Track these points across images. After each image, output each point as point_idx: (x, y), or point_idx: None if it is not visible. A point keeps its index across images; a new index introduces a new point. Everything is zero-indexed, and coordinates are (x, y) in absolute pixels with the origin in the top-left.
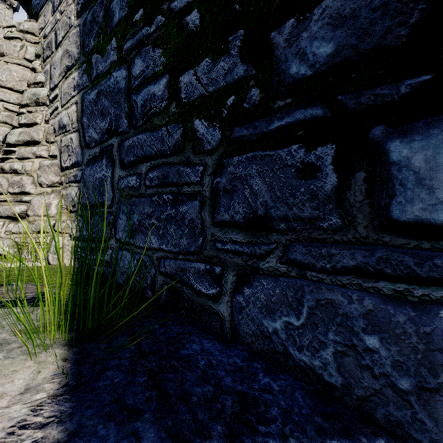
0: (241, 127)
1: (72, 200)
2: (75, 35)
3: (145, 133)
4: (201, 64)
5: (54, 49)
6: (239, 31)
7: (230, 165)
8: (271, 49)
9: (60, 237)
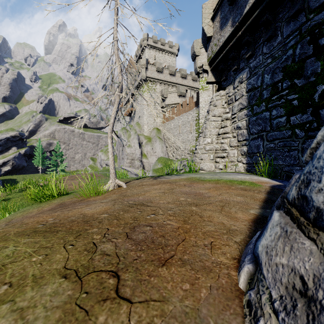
0: (311, 132)
1: (243, 151)
2: (245, 98)
3: (277, 132)
4: (298, 115)
5: (234, 101)
6: (310, 108)
7: (307, 141)
8: (319, 114)
9: (239, 163)
